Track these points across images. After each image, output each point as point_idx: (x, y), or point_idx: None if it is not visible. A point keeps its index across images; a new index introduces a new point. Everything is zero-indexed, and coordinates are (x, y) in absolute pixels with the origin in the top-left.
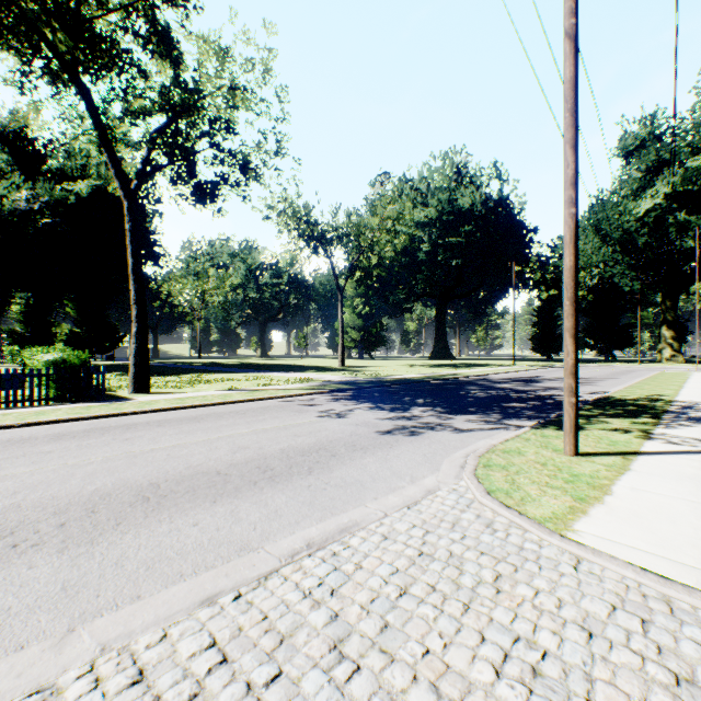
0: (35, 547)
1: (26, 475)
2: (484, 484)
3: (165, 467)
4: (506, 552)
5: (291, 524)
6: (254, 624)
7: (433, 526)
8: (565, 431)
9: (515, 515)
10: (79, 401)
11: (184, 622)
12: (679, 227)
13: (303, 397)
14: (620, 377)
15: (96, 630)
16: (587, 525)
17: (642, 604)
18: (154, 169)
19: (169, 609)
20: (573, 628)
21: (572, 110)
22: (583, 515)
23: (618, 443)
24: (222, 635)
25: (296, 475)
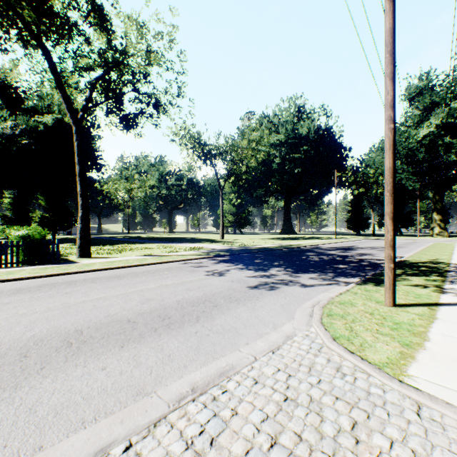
0: None
1: None
2: (330, 331)
3: (90, 315)
4: (357, 397)
5: (180, 368)
6: None
7: (293, 370)
8: (386, 288)
9: (358, 360)
10: (40, 264)
11: None
12: (445, 147)
13: (196, 260)
14: (408, 246)
15: None
16: (418, 370)
17: None
18: (94, 105)
19: None
20: None
21: (391, 51)
22: (412, 360)
23: (421, 296)
24: None
25: (187, 323)
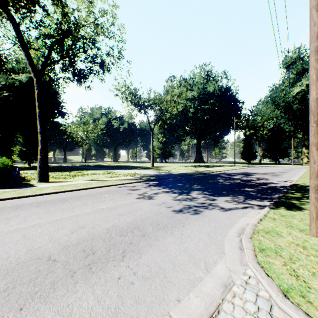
0: None
1: None
2: (274, 279)
3: (11, 250)
4: None
5: None
6: None
7: None
8: (312, 218)
9: None
10: (2, 188)
11: None
12: None
13: (131, 184)
14: (290, 172)
15: None
16: None
17: None
18: (51, 62)
19: None
20: None
21: None
22: None
23: None
24: None
25: (110, 262)
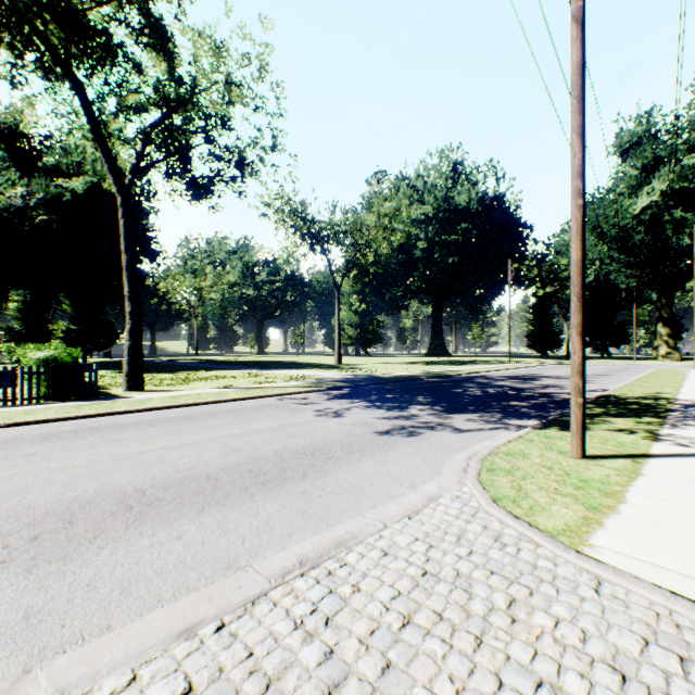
0: (2, 564)
1: (5, 481)
2: (489, 491)
3: (153, 471)
4: (518, 571)
5: (283, 536)
6: (237, 664)
7: (436, 539)
8: (572, 432)
9: (525, 527)
10: (71, 399)
11: (157, 661)
12: (675, 224)
13: (299, 395)
14: (618, 374)
15: (56, 671)
16: (604, 538)
17: (677, 636)
18: (149, 164)
19: (141, 643)
20: (603, 668)
21: (579, 96)
22: (598, 527)
23: (625, 444)
24: (200, 678)
25: (289, 480)
